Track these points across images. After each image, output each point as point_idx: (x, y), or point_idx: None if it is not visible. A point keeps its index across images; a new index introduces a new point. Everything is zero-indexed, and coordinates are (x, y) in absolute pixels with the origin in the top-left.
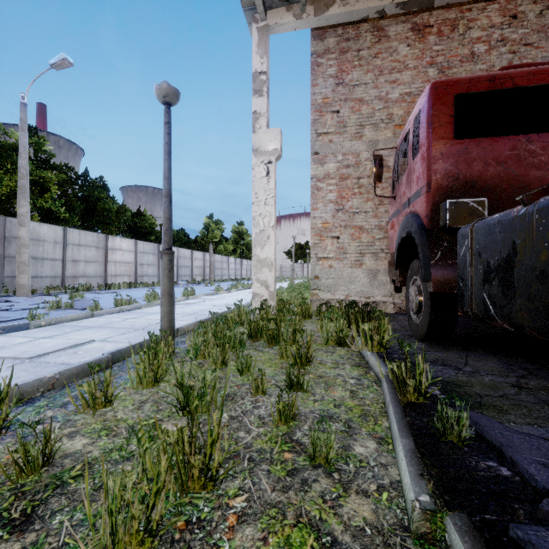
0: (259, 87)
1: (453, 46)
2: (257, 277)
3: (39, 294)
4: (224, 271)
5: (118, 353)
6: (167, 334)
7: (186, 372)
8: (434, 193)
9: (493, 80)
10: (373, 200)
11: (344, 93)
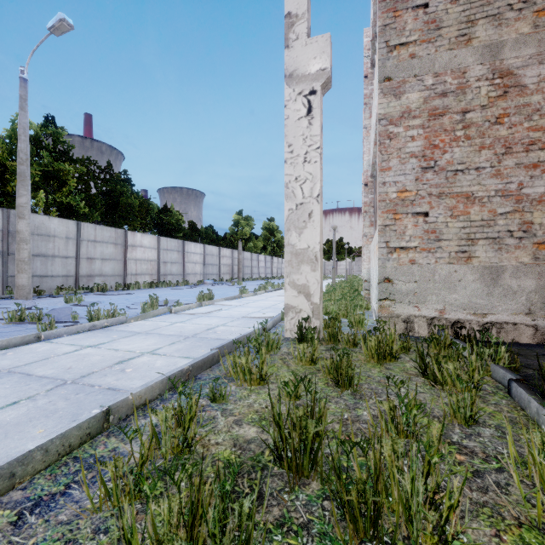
0: None
1: None
2: (292, 280)
3: (46, 296)
4: (253, 269)
5: None
6: None
7: None
8: None
9: None
10: (492, 147)
11: None
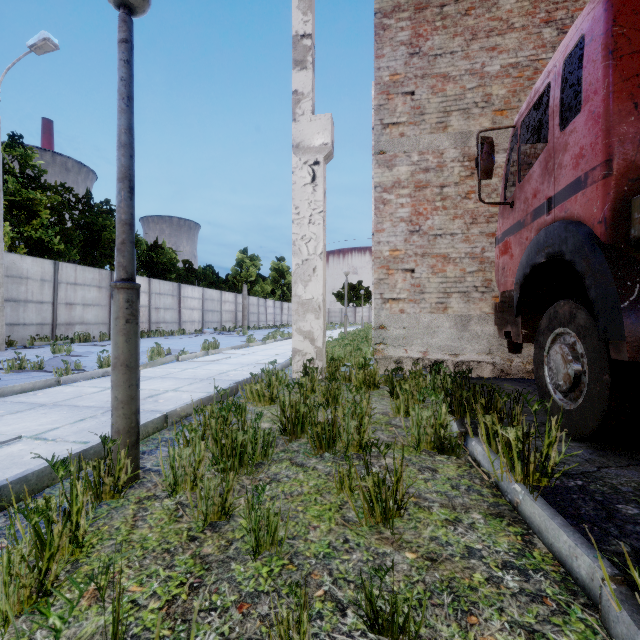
0: (301, 56)
1: None
2: (299, 326)
3: (19, 347)
4: (260, 316)
5: (20, 484)
6: (123, 441)
7: (139, 541)
8: (619, 178)
9: None
10: (463, 217)
11: (421, 66)
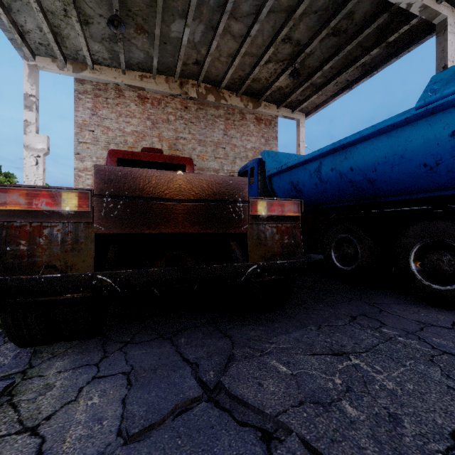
0: (30, 104)
1: (159, 113)
2: None
3: None
4: None
5: None
6: None
7: None
8: None
9: (133, 155)
10: None
11: (97, 121)
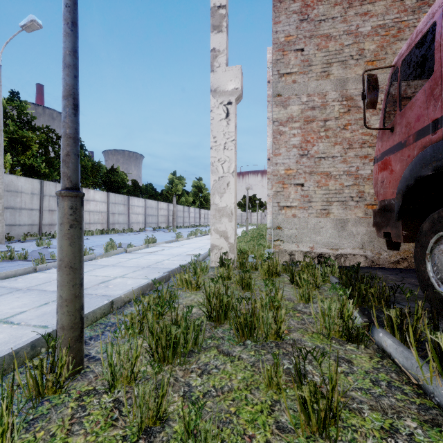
0: (218, 22)
1: None
2: (216, 227)
3: (15, 241)
4: (185, 219)
5: None
6: (67, 336)
7: None
8: None
9: None
10: (341, 143)
11: (309, 29)
